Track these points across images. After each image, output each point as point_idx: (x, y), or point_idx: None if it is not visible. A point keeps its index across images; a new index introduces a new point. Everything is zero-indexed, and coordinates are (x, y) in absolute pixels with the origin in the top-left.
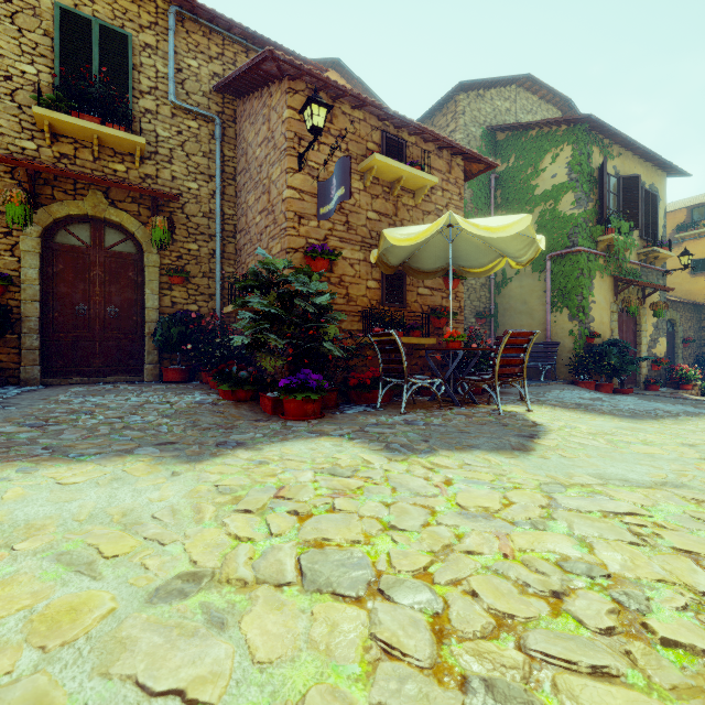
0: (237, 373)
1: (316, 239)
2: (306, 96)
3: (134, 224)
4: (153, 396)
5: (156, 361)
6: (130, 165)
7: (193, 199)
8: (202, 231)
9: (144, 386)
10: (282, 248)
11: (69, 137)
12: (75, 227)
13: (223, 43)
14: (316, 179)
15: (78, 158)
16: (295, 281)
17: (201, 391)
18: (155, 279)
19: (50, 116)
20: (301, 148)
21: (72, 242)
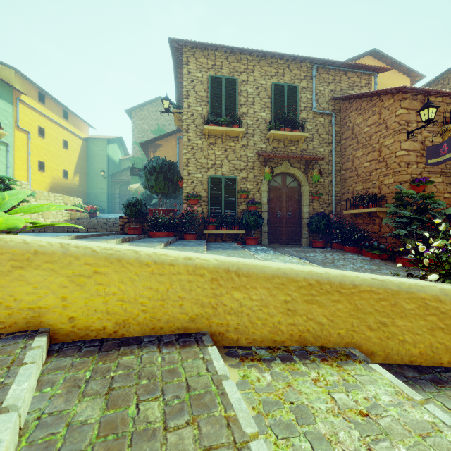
0: (377, 246)
1: (415, 174)
2: (410, 99)
3: (299, 173)
4: (332, 254)
5: (307, 237)
6: (297, 146)
7: (321, 157)
8: (325, 172)
9: (310, 249)
10: (395, 181)
11: (276, 139)
12: (276, 178)
13: (334, 73)
14: (415, 142)
15: (279, 147)
16: (429, 202)
17: (347, 253)
18: (307, 198)
19: (275, 133)
20: (408, 127)
21: (275, 185)
